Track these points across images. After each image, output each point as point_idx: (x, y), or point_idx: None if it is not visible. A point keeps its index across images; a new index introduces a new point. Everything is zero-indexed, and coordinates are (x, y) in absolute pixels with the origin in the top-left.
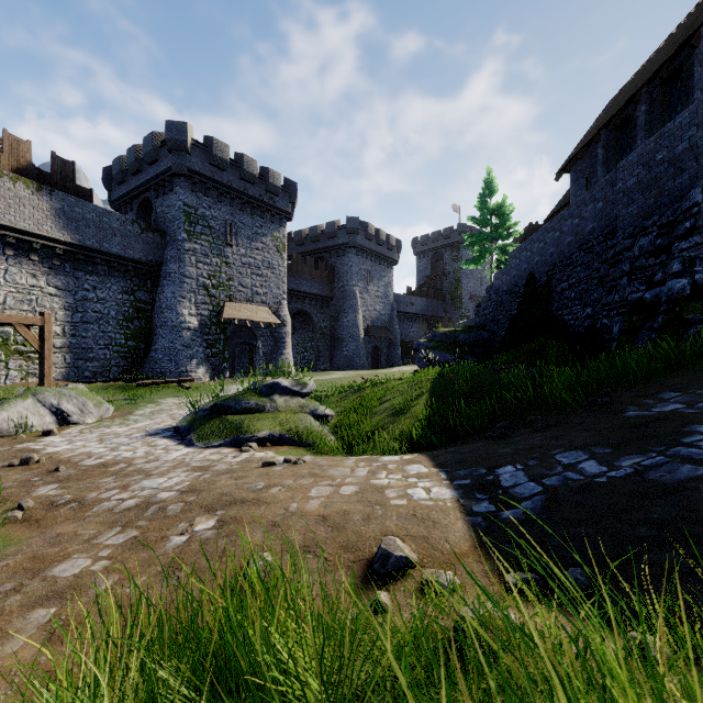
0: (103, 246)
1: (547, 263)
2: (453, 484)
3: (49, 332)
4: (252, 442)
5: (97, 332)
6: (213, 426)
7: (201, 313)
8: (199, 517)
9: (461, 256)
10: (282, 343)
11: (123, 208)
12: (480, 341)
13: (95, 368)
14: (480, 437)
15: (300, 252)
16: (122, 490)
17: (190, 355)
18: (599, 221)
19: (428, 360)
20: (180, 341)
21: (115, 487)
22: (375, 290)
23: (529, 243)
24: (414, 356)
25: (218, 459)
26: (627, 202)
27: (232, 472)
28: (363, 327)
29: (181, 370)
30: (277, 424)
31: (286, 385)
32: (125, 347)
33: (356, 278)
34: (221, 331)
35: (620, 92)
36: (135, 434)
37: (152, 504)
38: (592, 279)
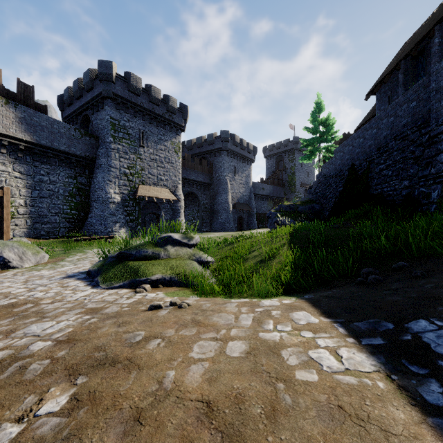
0: (54, 145)
1: (366, 152)
2: (363, 345)
3: (8, 201)
4: (146, 283)
5: (50, 204)
6: (116, 270)
7: (122, 192)
8: (54, 387)
9: (295, 158)
10: (178, 213)
11: (71, 122)
12: (313, 210)
13: (48, 229)
14: (347, 281)
15: (190, 154)
16: (4, 336)
17: (115, 220)
18: (412, 116)
19: (277, 224)
20: (108, 210)
21: (2, 331)
22: (239, 179)
23: (351, 140)
24: (265, 223)
25: (112, 300)
26: (440, 97)
27: (118, 316)
28: (231, 204)
29: (109, 231)
30: (168, 269)
31: (176, 237)
32: (70, 215)
33: (227, 171)
34: (136, 204)
35: (413, 35)
36: (56, 276)
37: (16, 360)
38: (408, 159)
